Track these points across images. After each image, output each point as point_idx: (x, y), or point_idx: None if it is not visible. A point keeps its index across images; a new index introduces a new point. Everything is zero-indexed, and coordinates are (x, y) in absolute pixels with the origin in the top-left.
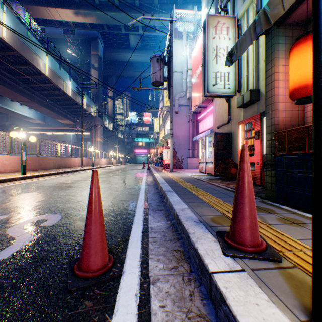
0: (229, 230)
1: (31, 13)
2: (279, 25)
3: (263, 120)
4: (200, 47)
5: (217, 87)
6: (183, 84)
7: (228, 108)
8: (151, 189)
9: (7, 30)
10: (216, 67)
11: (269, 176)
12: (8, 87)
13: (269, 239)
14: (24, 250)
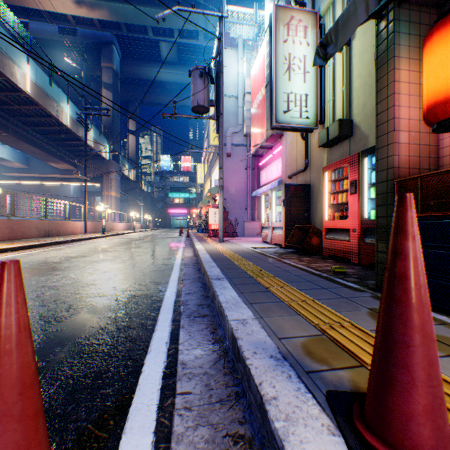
0: (349, 382)
1: None
2: (402, 1)
3: (363, 164)
4: (264, 59)
5: (290, 115)
6: (239, 114)
7: (304, 149)
8: (189, 273)
9: None
10: (288, 85)
11: (383, 253)
12: None
13: (449, 414)
14: None
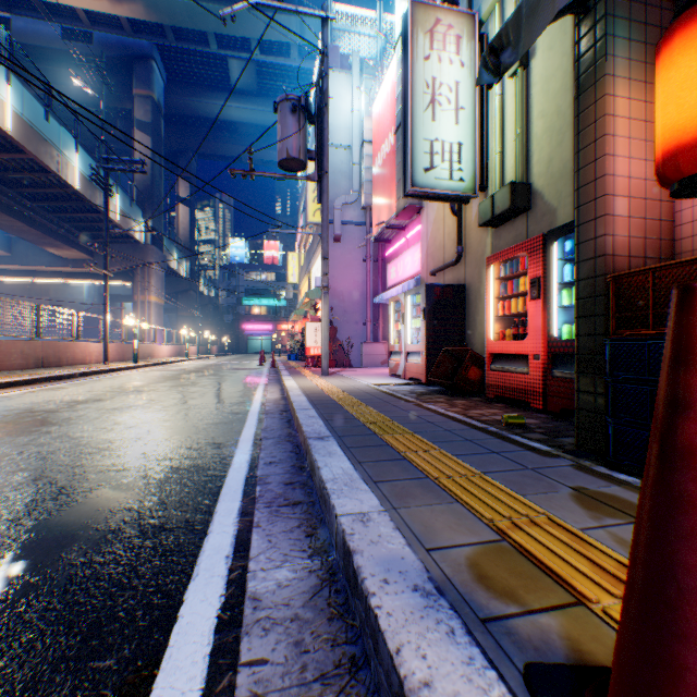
0: (561, 640)
1: None
2: None
3: (551, 251)
4: (393, 89)
5: (435, 175)
6: (354, 175)
7: (456, 229)
8: (273, 427)
9: None
10: (431, 128)
11: (588, 394)
12: None
13: None
14: None
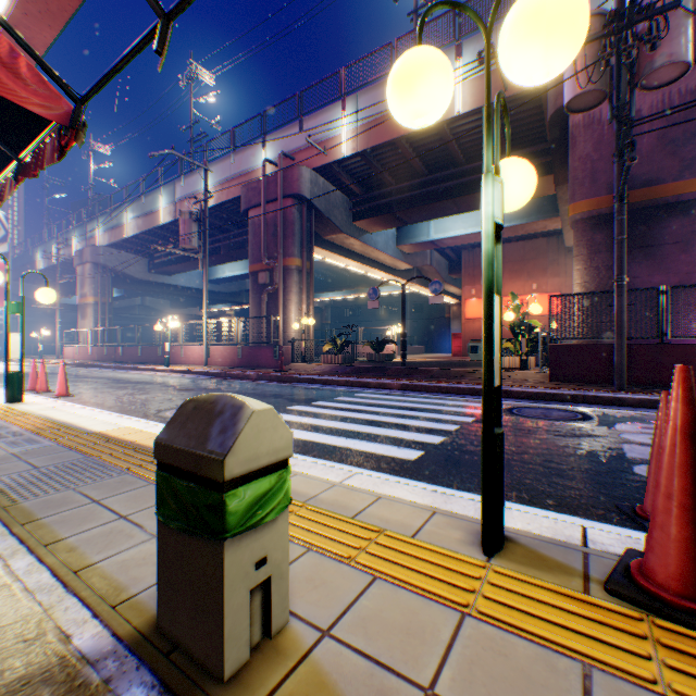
0: None
1: None
2: None
3: None
4: None
5: None
6: None
7: None
8: None
9: None
10: None
11: None
12: None
13: None
14: None
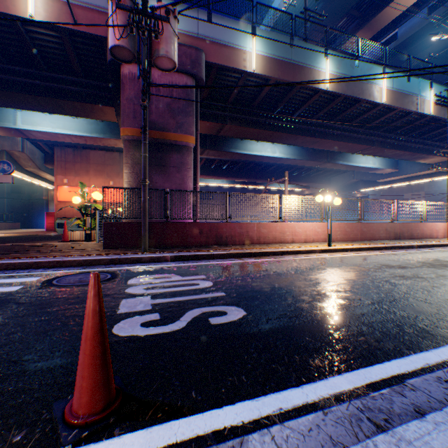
0: None
1: (374, 29)
2: None
3: None
4: None
5: None
6: None
7: None
8: None
9: (330, 77)
10: None
11: None
12: (340, 140)
13: None
14: (151, 337)
